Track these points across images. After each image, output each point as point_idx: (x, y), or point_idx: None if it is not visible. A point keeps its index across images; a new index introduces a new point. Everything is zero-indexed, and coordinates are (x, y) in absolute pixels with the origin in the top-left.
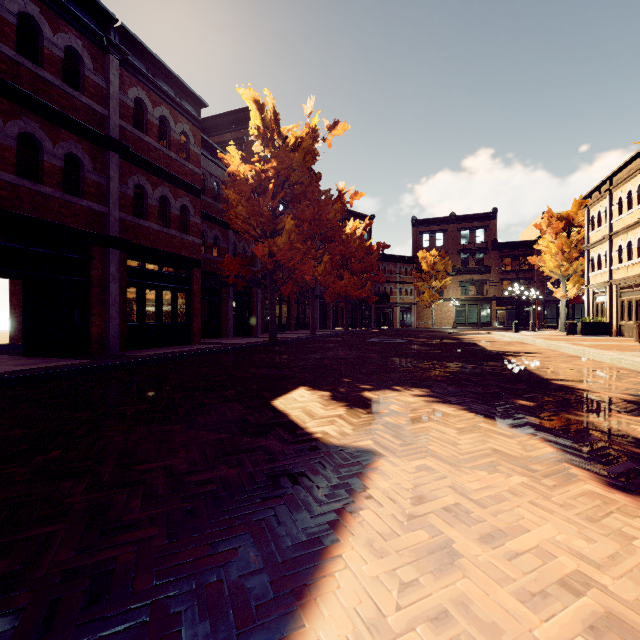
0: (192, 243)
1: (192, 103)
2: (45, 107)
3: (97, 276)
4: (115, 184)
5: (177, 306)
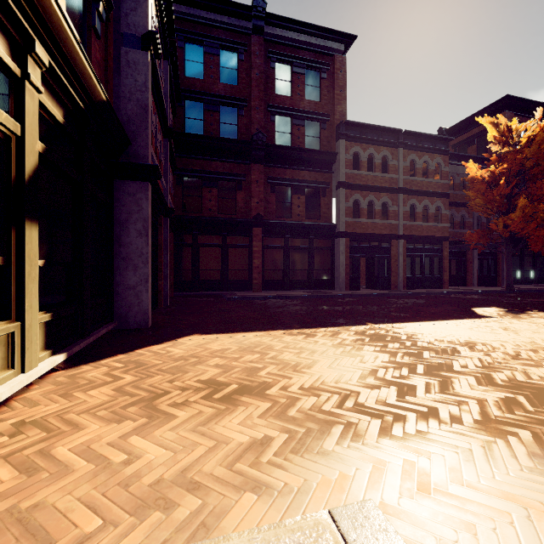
0: (443, 227)
1: (443, 142)
2: (376, 188)
3: (393, 254)
4: (401, 209)
5: (433, 266)
